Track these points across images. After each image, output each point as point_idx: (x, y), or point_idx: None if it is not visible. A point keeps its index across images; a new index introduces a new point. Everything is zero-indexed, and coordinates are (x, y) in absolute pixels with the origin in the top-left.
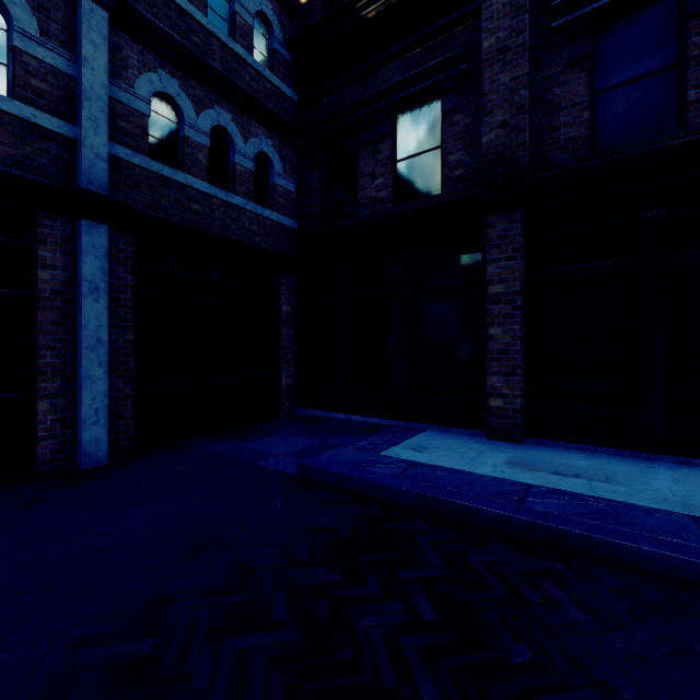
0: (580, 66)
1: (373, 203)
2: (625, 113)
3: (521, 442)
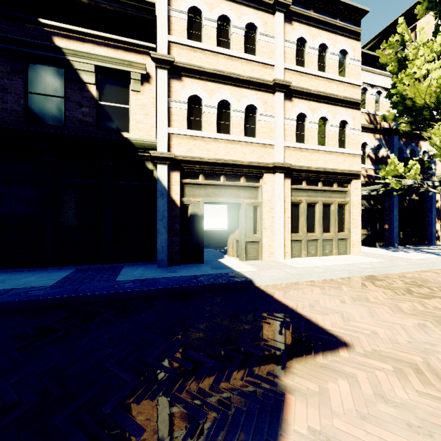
0: (19, 75)
1: None
2: (43, 108)
3: None
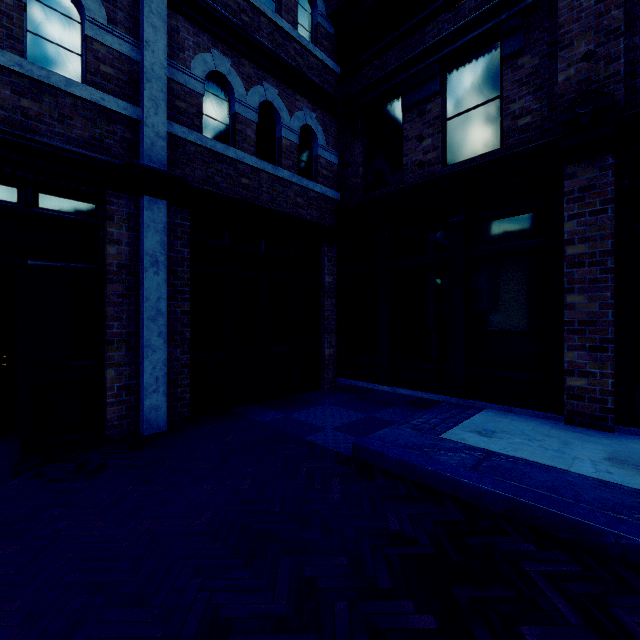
0: None
1: (420, 167)
2: None
3: (613, 431)
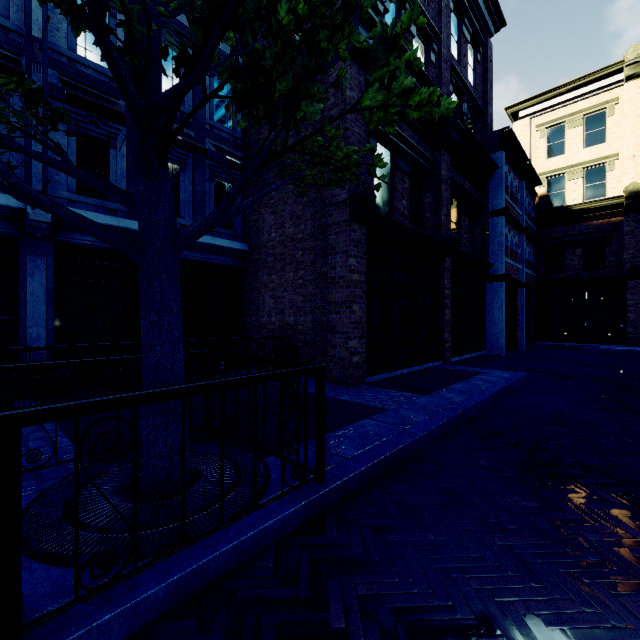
0: None
1: (573, 270)
2: None
3: (639, 347)
